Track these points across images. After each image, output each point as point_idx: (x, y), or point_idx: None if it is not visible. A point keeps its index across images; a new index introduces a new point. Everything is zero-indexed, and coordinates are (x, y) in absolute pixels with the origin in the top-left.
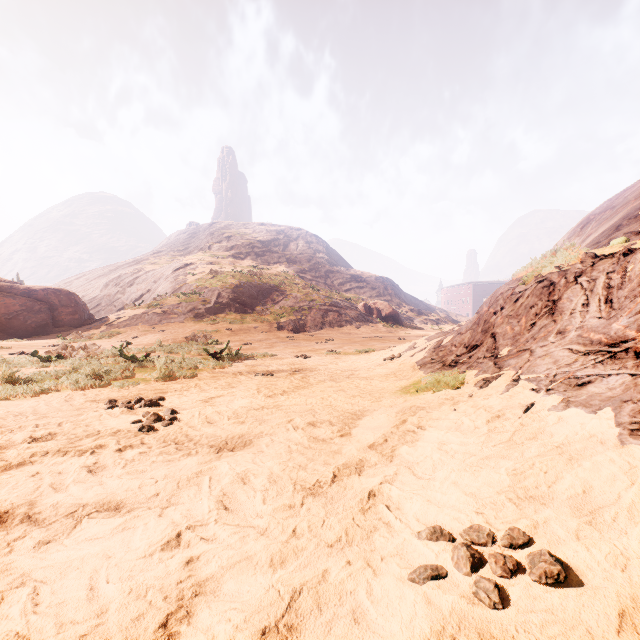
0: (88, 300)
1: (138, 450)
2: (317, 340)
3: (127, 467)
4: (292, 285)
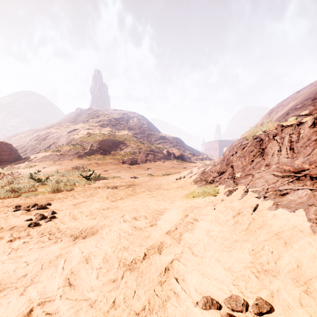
0: (20, 148)
1: (23, 240)
2: (142, 169)
3: (11, 254)
4: (130, 141)
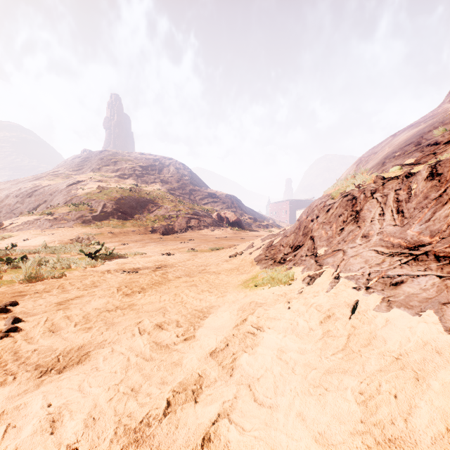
0: None
1: None
2: (181, 240)
3: None
4: (164, 199)
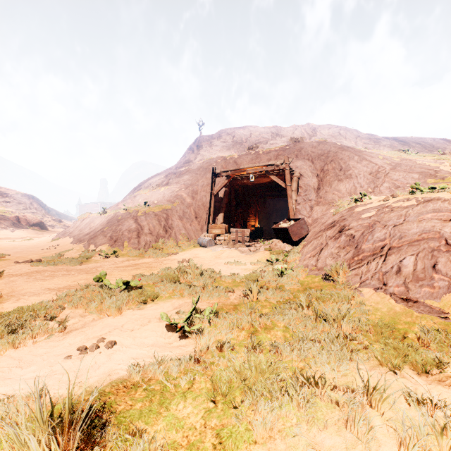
0: None
1: None
2: None
3: None
4: None
